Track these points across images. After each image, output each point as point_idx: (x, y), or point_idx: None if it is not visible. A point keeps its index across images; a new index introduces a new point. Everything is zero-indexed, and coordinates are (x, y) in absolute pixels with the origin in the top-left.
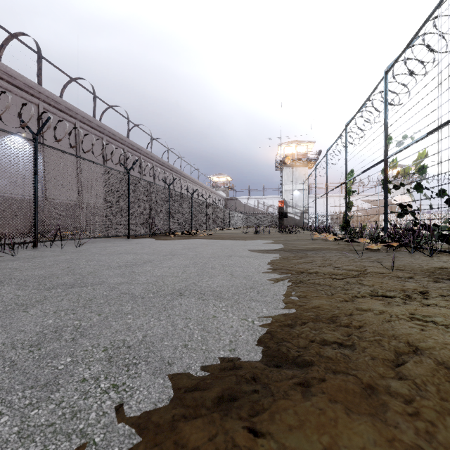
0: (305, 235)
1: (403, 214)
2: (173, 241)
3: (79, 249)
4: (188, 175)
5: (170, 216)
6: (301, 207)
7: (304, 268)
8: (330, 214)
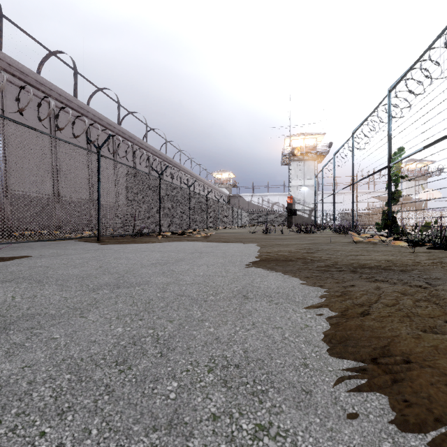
0: (330, 236)
1: None
2: (155, 245)
3: None
4: (188, 169)
5: (161, 212)
6: (310, 204)
7: None
8: (339, 211)
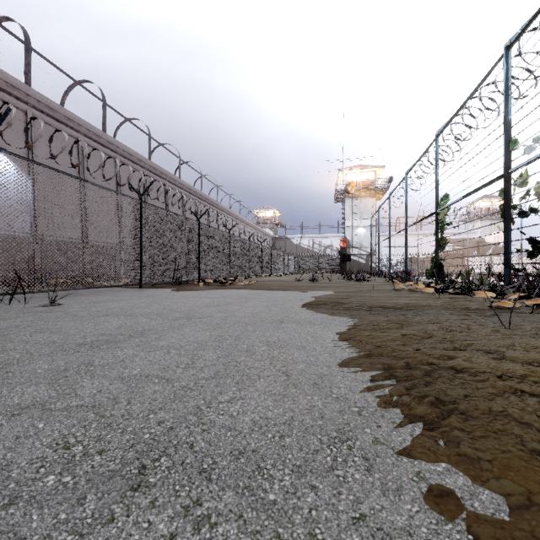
0: (379, 284)
1: (536, 254)
2: (200, 292)
3: (52, 307)
4: (226, 208)
5: (200, 258)
6: (368, 248)
7: (427, 353)
8: (402, 256)
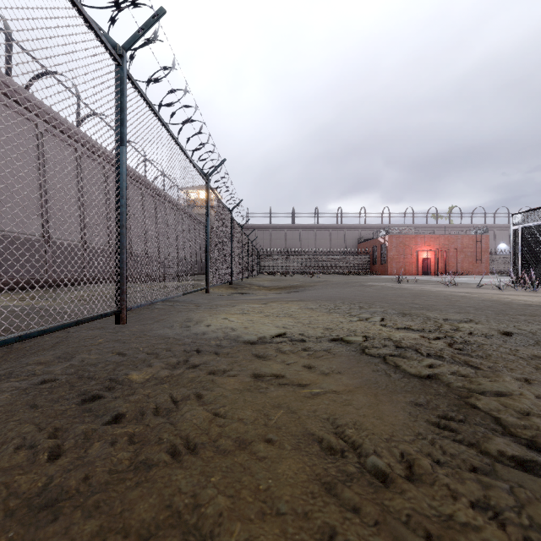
0: None
1: None
2: None
3: None
4: None
5: None
6: None
7: None
8: None
